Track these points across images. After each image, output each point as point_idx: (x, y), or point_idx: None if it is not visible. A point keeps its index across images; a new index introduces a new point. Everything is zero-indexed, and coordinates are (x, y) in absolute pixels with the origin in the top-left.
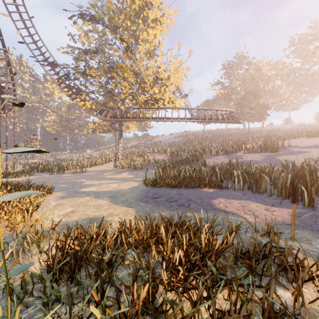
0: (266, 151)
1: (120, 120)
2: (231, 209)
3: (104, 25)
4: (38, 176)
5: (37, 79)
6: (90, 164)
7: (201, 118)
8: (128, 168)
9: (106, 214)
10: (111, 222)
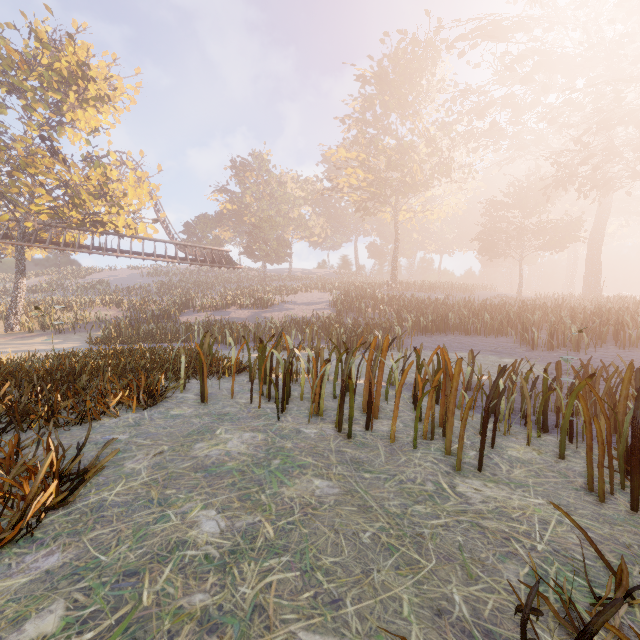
0: (260, 308)
1: (23, 244)
2: None
3: None
4: None
5: None
6: None
7: (181, 258)
8: (43, 331)
9: None
10: None
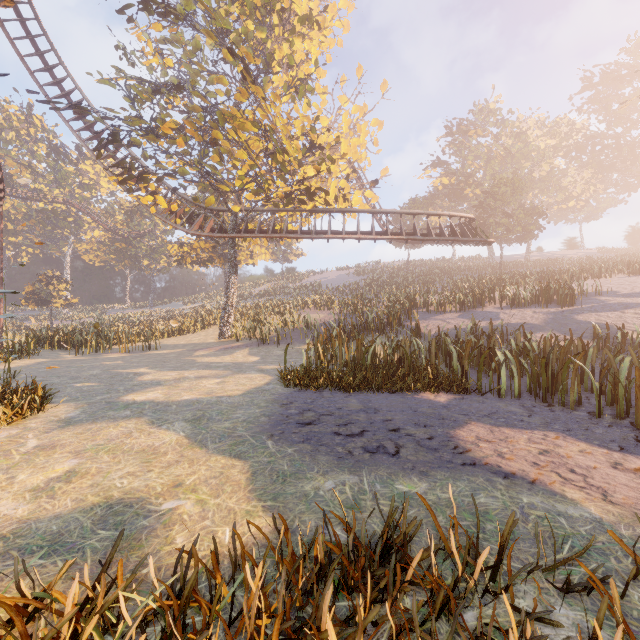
0: (548, 304)
1: (233, 236)
2: (517, 462)
3: (195, 27)
4: (46, 359)
5: (63, 153)
6: (170, 330)
7: (407, 233)
8: (249, 339)
9: (162, 486)
10: (170, 520)
